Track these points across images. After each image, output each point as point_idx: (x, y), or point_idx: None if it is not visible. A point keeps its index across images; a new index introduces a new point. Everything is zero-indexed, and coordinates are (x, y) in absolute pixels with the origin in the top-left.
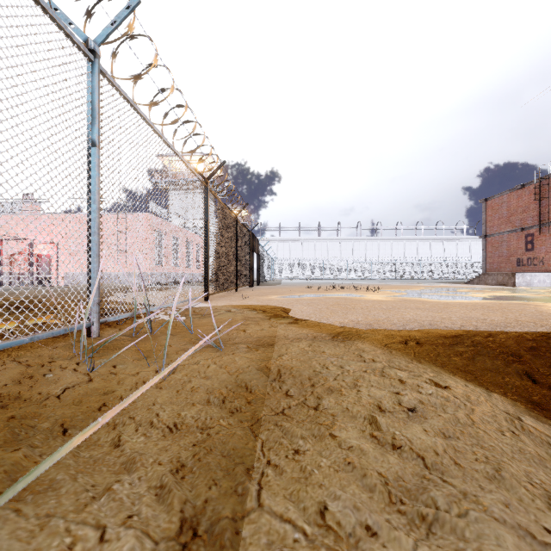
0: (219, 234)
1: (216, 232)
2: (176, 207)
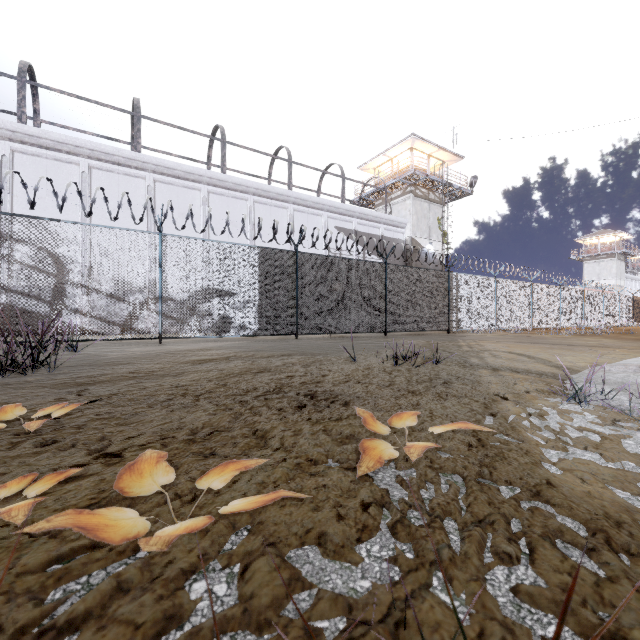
0: (637, 307)
1: (636, 307)
2: (589, 272)
